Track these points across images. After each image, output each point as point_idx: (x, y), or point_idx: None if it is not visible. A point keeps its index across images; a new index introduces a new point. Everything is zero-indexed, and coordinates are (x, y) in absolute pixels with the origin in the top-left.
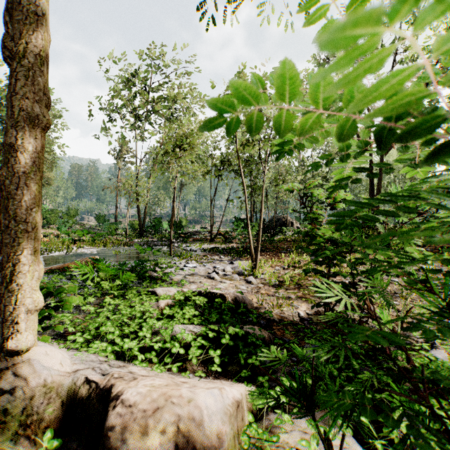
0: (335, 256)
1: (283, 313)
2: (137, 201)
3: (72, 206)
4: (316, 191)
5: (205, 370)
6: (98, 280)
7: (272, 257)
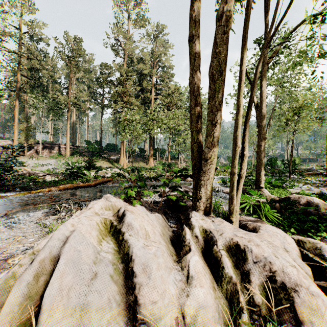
0: None
1: None
2: None
3: None
4: None
5: None
6: None
7: None
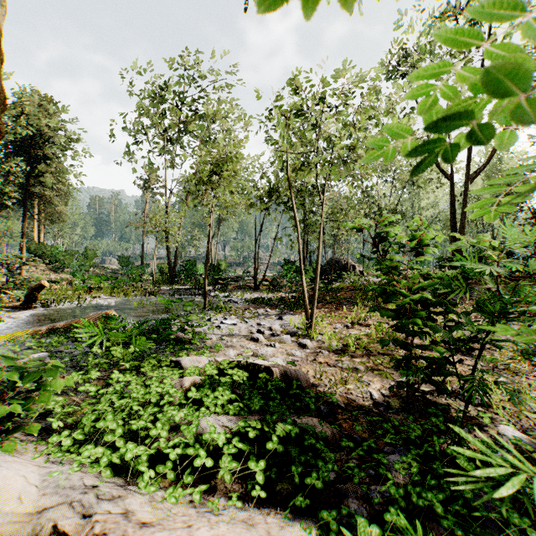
0: (426, 322)
1: (349, 394)
2: (166, 240)
3: (90, 246)
4: (395, 230)
5: (243, 491)
6: (108, 345)
7: (331, 311)
